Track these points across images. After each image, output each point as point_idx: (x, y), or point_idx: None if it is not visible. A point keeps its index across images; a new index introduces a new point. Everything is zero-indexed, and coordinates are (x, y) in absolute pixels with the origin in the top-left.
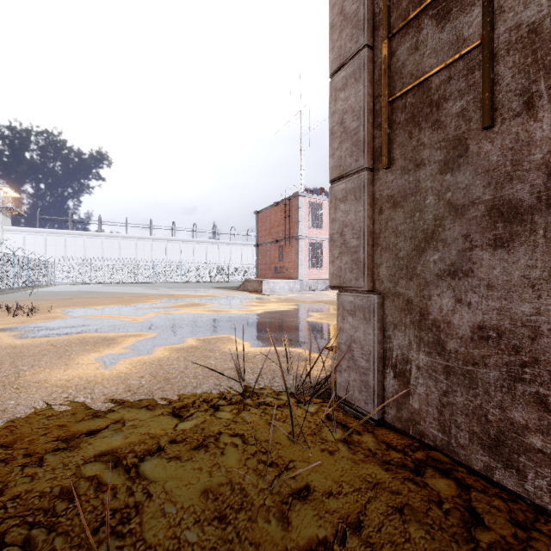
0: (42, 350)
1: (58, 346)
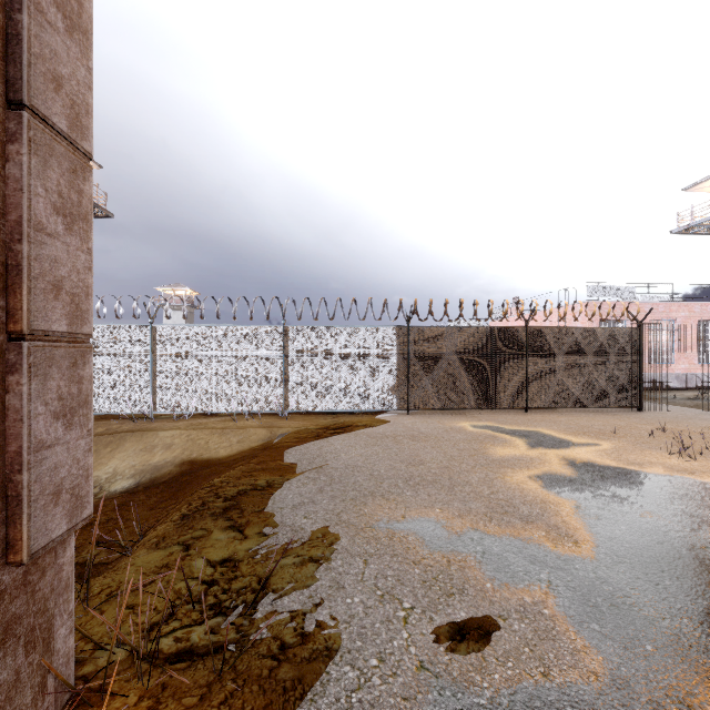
0: (470, 491)
1: (489, 495)
